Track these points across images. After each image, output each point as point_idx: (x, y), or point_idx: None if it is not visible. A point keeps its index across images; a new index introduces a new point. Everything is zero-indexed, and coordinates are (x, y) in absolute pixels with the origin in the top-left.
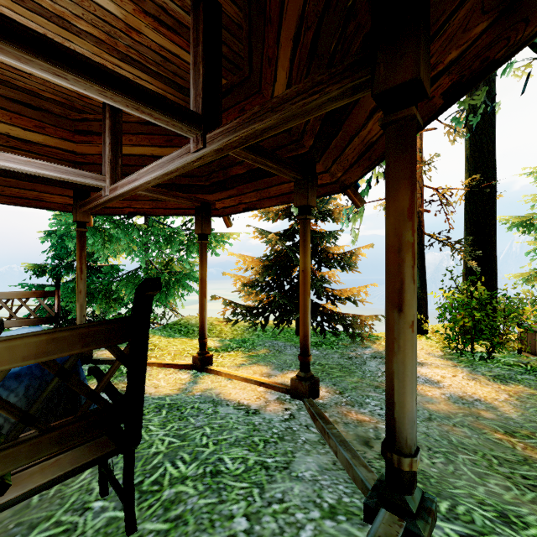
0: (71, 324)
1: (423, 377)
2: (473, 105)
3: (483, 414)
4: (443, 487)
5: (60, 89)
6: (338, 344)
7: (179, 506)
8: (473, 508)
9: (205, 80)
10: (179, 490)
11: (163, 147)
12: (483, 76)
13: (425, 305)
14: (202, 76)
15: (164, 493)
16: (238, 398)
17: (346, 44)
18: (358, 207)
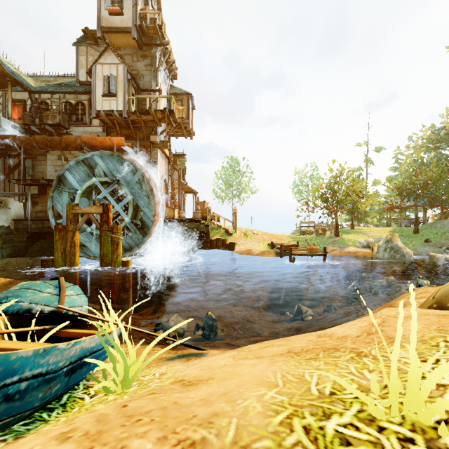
0: None
1: None
2: None
3: None
4: None
5: None
6: None
7: None
8: None
9: None
10: None
11: None
12: None
13: None
14: None
15: None
16: None
17: None
18: None
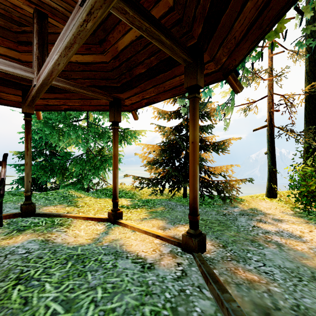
0: (40, 188)
1: (286, 231)
2: (312, 33)
3: None
4: None
5: None
6: (214, 204)
7: None
8: None
9: None
10: None
11: (84, 54)
12: None
13: (275, 177)
14: None
15: None
16: (137, 250)
17: None
18: (237, 93)
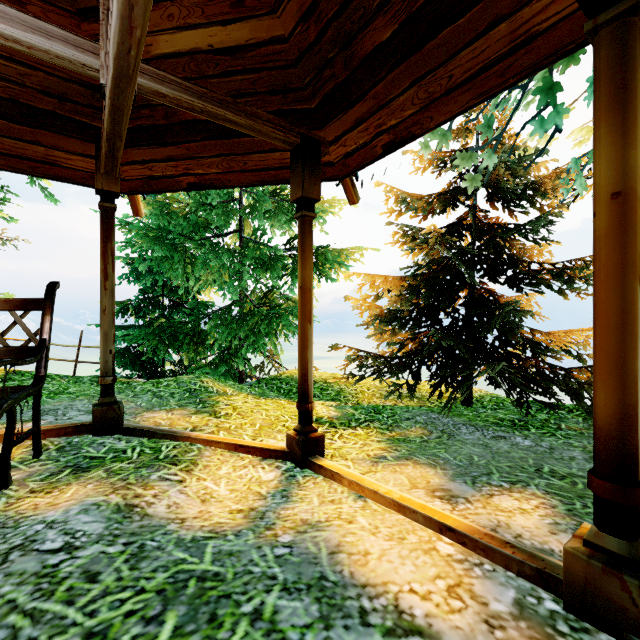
0: (152, 373)
1: None
2: None
3: None
4: None
5: None
6: (560, 427)
7: None
8: None
9: None
10: None
11: (228, 23)
12: None
13: None
14: None
15: None
16: (392, 584)
17: None
18: None
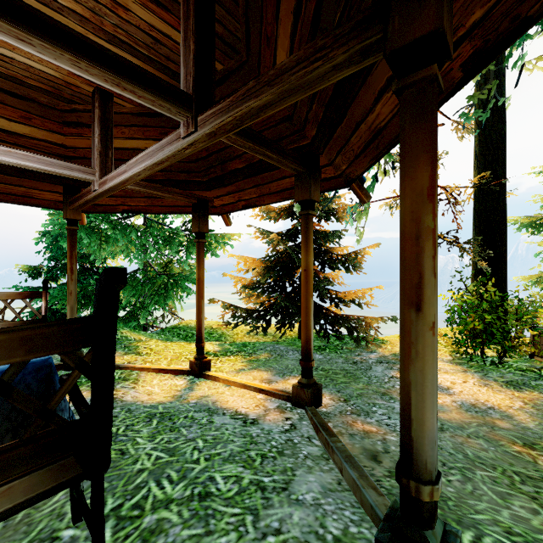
0: None
1: None
2: (482, 100)
3: (498, 423)
4: (463, 512)
5: (46, 75)
6: (342, 348)
7: (159, 538)
8: (501, 540)
9: (197, 57)
10: (161, 516)
11: (157, 140)
12: (512, 39)
13: None
14: (193, 53)
15: (145, 520)
16: (236, 407)
17: (352, 12)
18: (364, 203)
